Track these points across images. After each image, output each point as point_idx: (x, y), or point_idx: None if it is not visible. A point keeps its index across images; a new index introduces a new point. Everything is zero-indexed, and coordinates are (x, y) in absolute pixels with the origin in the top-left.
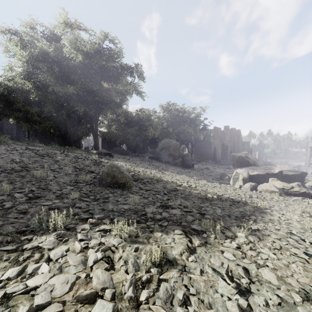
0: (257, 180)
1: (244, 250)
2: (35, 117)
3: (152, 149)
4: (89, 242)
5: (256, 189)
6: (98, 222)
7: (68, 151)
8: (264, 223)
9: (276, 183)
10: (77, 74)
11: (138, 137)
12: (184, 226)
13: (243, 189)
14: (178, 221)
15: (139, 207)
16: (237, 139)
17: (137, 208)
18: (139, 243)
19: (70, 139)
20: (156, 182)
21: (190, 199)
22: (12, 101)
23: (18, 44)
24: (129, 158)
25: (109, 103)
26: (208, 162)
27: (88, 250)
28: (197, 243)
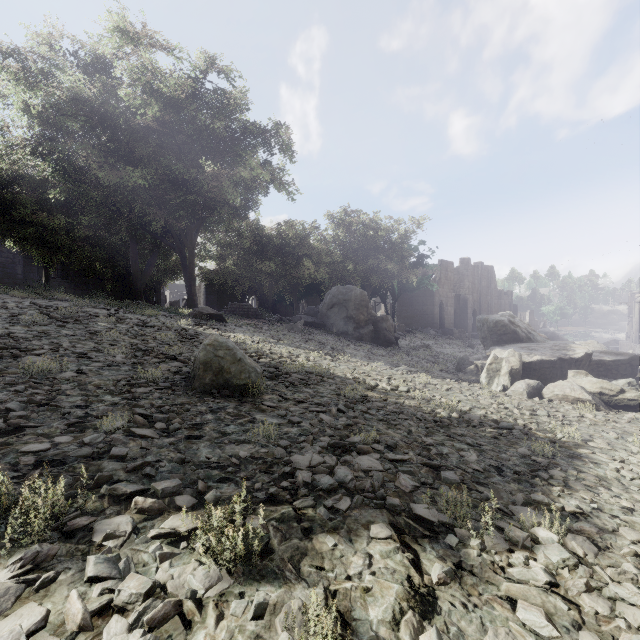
0: (538, 374)
1: (572, 592)
2: (60, 237)
3: (311, 307)
4: (117, 589)
5: (540, 395)
6: (160, 506)
7: (128, 311)
8: (589, 488)
9: (584, 381)
10: (151, 147)
11: (282, 280)
12: (392, 508)
13: (512, 394)
14: (376, 494)
15: (276, 451)
16: (486, 286)
17: (271, 454)
18: (270, 580)
19: (137, 285)
20: (320, 379)
21: (399, 423)
22: (11, 203)
23: (21, 78)
24: (263, 325)
25: (218, 208)
26: (428, 332)
27: (108, 621)
28: (438, 574)
